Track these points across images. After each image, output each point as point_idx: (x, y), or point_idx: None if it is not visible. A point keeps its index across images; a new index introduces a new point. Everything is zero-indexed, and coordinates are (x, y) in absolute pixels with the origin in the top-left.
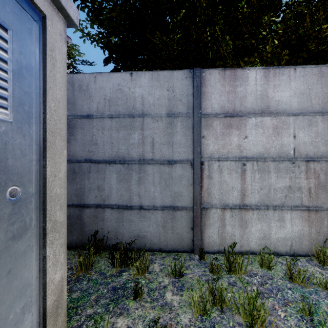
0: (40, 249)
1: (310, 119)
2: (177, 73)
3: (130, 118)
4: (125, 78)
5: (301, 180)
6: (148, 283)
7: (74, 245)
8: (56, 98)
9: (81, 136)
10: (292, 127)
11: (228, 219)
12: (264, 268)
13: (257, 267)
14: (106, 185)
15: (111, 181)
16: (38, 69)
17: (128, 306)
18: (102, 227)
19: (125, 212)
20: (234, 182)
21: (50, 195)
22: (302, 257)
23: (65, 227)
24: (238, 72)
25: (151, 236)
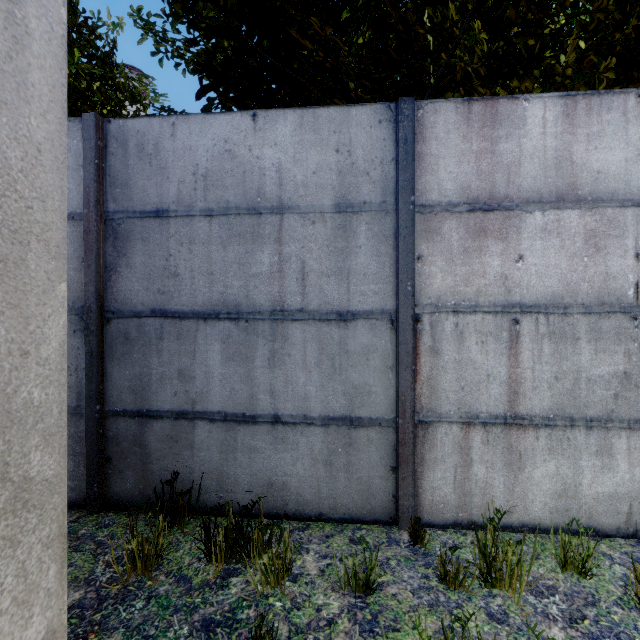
0: None
1: None
2: (359, 112)
3: (253, 217)
4: (240, 125)
5: None
6: (290, 609)
7: (126, 501)
8: (29, 138)
9: (142, 257)
10: (631, 234)
11: (477, 449)
12: (569, 572)
13: (552, 569)
14: (198, 369)
15: (209, 360)
16: None
17: None
18: (190, 462)
19: (241, 431)
20: (493, 362)
21: (7, 408)
22: None
23: (62, 490)
24: (500, 105)
25: (300, 485)
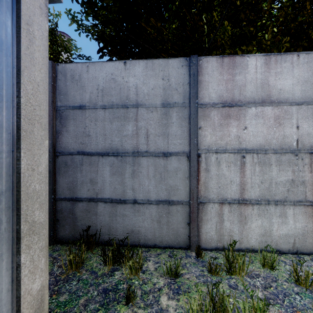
0: (13, 256)
1: None
2: (173, 61)
3: (124, 109)
4: (118, 67)
5: (305, 173)
6: (141, 284)
7: (66, 239)
8: (34, 80)
9: (73, 127)
10: (295, 117)
11: (226, 214)
12: (266, 268)
13: (259, 267)
14: (99, 178)
15: (104, 174)
16: (10, 44)
17: None
18: (95, 221)
19: (119, 207)
20: (233, 175)
21: (27, 192)
22: (306, 255)
23: (46, 227)
24: (236, 59)
25: (146, 231)
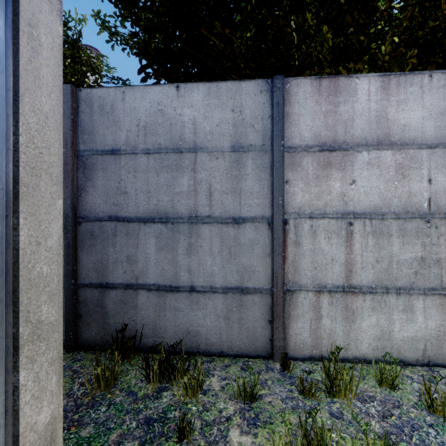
0: (7, 374)
1: None
2: (247, 85)
3: (176, 154)
4: (168, 93)
5: (440, 248)
6: (202, 411)
7: (92, 344)
8: (41, 110)
9: (102, 181)
10: (426, 166)
11: (325, 308)
12: (384, 387)
13: (373, 385)
14: (140, 255)
15: (147, 249)
16: (3, 55)
17: None
18: (134, 318)
19: (169, 296)
20: (336, 251)
21: (28, 277)
22: (442, 368)
23: (59, 330)
24: (340, 81)
25: (208, 333)
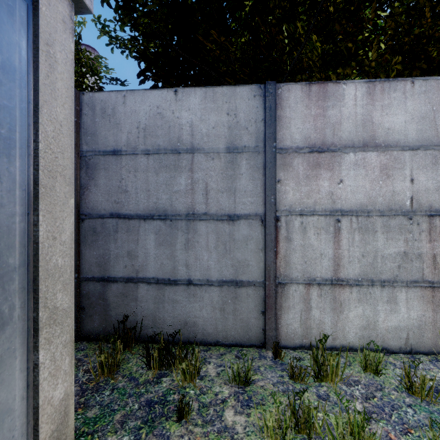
0: (28, 353)
1: (435, 155)
2: (241, 90)
3: (175, 155)
4: (167, 97)
5: (422, 243)
6: (199, 394)
7: (94, 335)
8: (56, 119)
9: (104, 180)
10: (408, 167)
11: (315, 300)
12: (368, 373)
13: (358, 371)
14: (140, 251)
15: (147, 245)
16: (25, 72)
17: (169, 432)
18: (135, 310)
19: (167, 289)
20: (324, 246)
21: (46, 268)
22: (423, 356)
23: (71, 316)
24: (329, 87)
25: (205, 323)
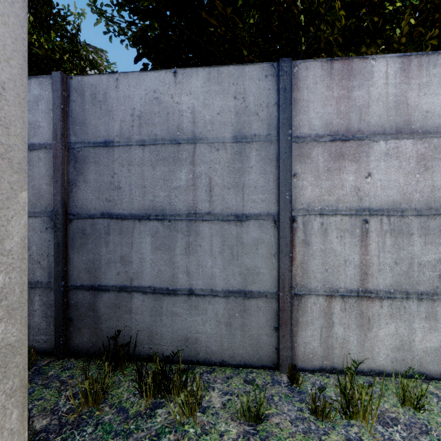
0: None
1: None
2: (251, 69)
3: (174, 146)
4: (165, 79)
5: None
6: (200, 434)
7: (83, 351)
8: None
9: (95, 175)
10: None
11: (337, 314)
12: (407, 407)
13: (394, 404)
14: (134, 255)
15: (142, 249)
16: None
17: None
18: (129, 323)
19: (166, 300)
20: (349, 251)
21: None
22: None
23: (23, 352)
24: (354, 63)
25: (208, 340)
